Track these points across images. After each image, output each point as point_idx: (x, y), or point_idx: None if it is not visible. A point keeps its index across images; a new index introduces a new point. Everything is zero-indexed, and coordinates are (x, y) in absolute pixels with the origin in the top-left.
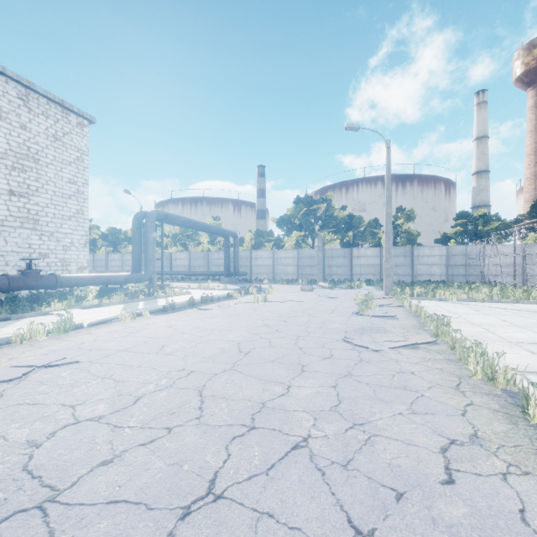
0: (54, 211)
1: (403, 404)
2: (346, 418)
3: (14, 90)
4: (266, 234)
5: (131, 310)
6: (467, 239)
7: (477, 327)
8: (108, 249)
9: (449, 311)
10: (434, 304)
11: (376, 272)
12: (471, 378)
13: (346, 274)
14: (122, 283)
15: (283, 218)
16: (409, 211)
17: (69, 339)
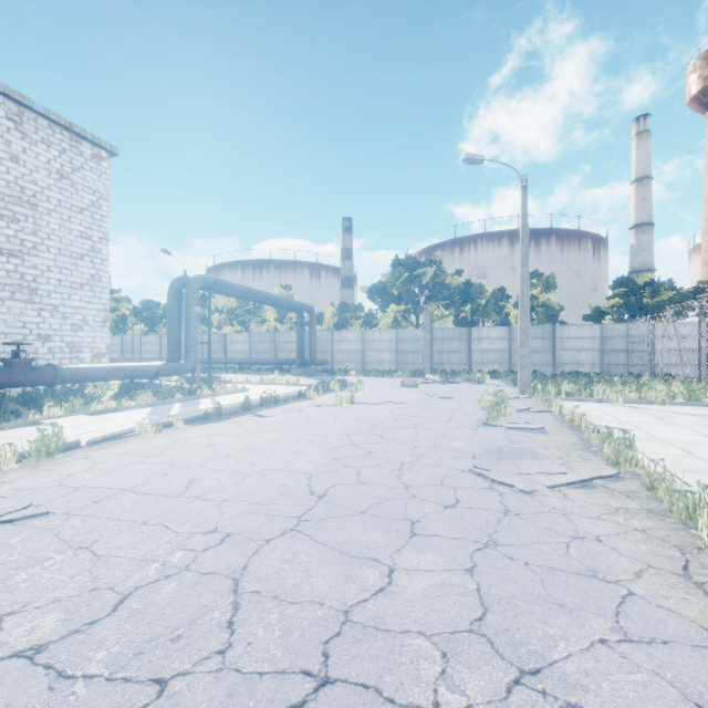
0: (58, 276)
1: (602, 617)
2: (502, 653)
3: (1, 107)
4: (353, 308)
5: (159, 416)
6: (629, 315)
7: (670, 447)
8: (142, 329)
9: (619, 420)
10: (593, 407)
11: (503, 360)
12: (703, 552)
13: (463, 363)
14: (153, 376)
15: (376, 287)
16: (548, 277)
17: (51, 468)
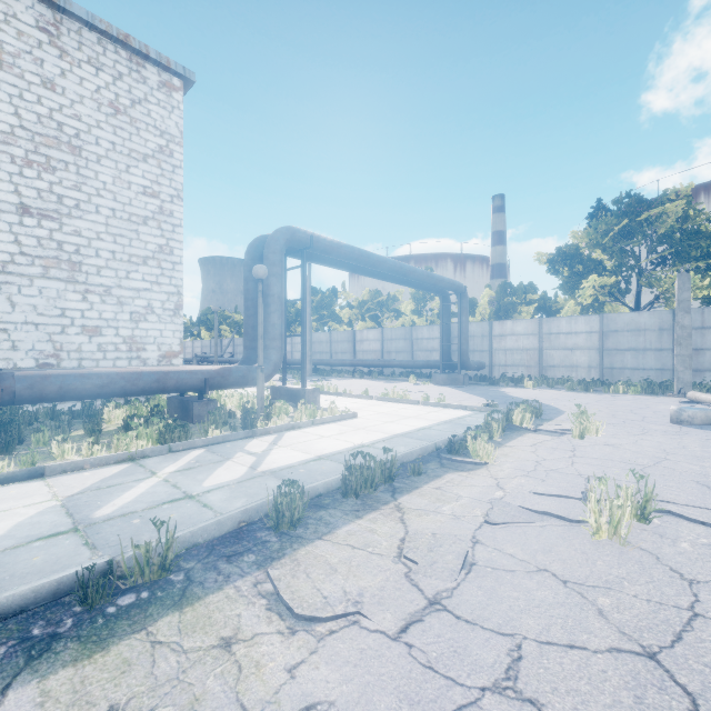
0: (112, 246)
1: None
2: None
3: (30, 12)
4: (521, 289)
5: (42, 527)
6: None
7: None
8: None
9: None
10: None
11: None
12: None
13: None
14: (200, 389)
15: (562, 252)
16: None
17: None
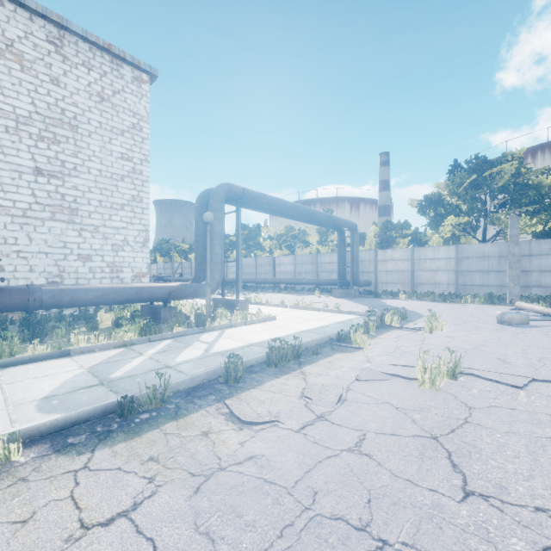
0: (99, 197)
1: None
2: None
3: (42, 30)
4: (399, 226)
5: (81, 382)
6: None
7: None
8: None
9: None
10: None
11: None
12: None
13: None
14: (165, 299)
15: (428, 198)
16: None
17: None
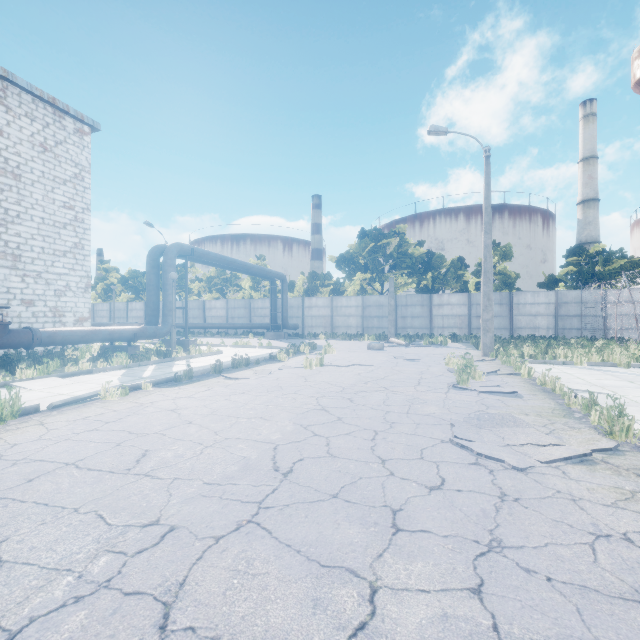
0: (42, 244)
1: None
2: None
3: None
4: (322, 277)
5: (131, 378)
6: (582, 282)
7: None
8: (129, 296)
9: (590, 383)
10: (559, 370)
11: (463, 324)
12: None
13: (425, 328)
14: (131, 339)
15: (343, 257)
16: (504, 247)
17: None
